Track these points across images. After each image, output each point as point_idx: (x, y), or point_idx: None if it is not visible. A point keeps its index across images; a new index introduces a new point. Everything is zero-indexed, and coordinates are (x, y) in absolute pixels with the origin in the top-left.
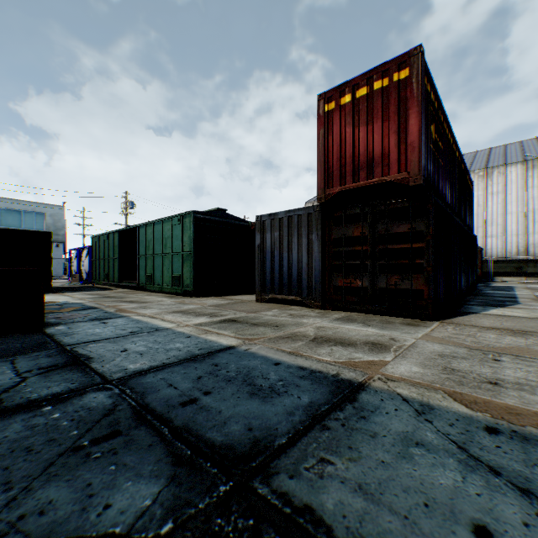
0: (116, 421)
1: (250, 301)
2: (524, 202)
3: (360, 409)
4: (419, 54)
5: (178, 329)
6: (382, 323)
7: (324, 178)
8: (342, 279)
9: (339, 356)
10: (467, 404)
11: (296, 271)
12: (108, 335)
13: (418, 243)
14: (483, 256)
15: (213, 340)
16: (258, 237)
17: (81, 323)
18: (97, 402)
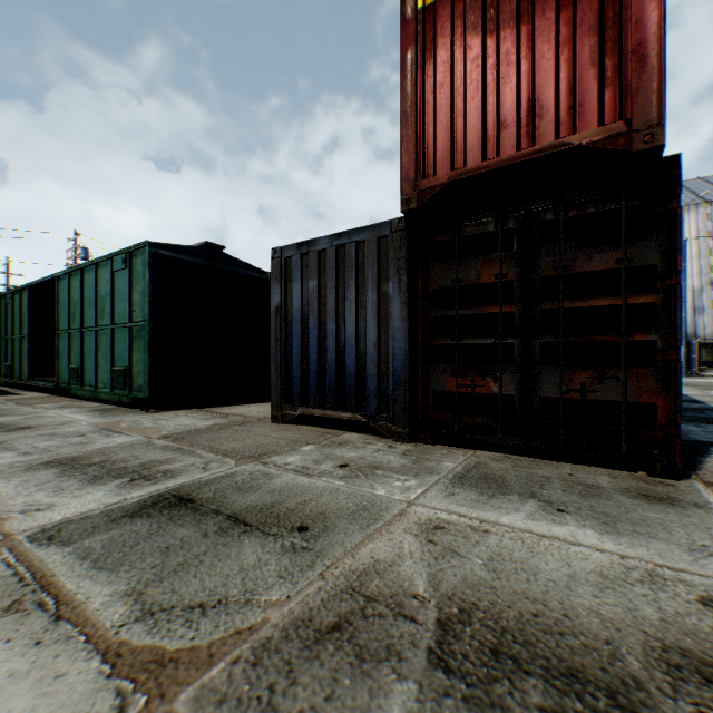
0: None
1: (262, 419)
2: None
3: None
4: None
5: None
6: (577, 493)
7: (415, 156)
8: (454, 377)
9: None
10: None
11: (353, 359)
12: None
13: (641, 294)
14: None
15: None
16: (276, 291)
17: None
18: None
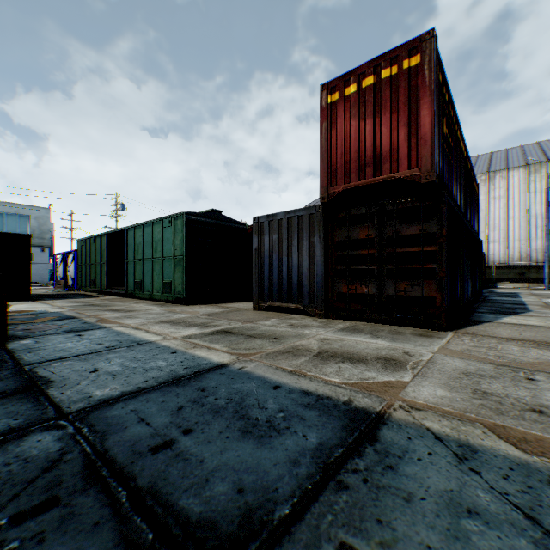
0: (57, 480)
1: (247, 309)
2: (526, 206)
3: (384, 454)
4: (432, 38)
5: (163, 342)
6: (391, 333)
7: (326, 176)
8: (346, 285)
9: (349, 376)
10: (517, 443)
11: (296, 276)
12: (79, 351)
13: (429, 246)
14: (486, 262)
15: (202, 357)
16: (255, 240)
17: (53, 336)
18: (39, 448)
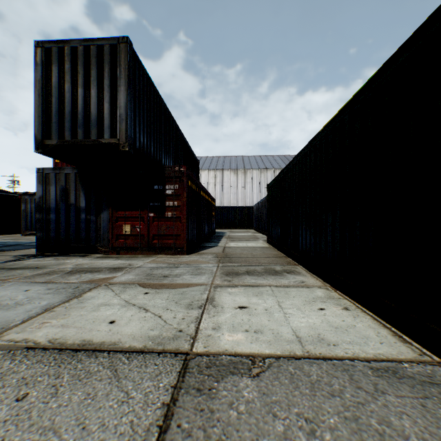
0: None
1: (19, 236)
2: None
3: None
4: None
5: None
6: None
7: None
8: None
9: None
10: None
11: None
12: None
13: None
14: None
15: (3, 241)
16: (24, 206)
17: None
18: None
